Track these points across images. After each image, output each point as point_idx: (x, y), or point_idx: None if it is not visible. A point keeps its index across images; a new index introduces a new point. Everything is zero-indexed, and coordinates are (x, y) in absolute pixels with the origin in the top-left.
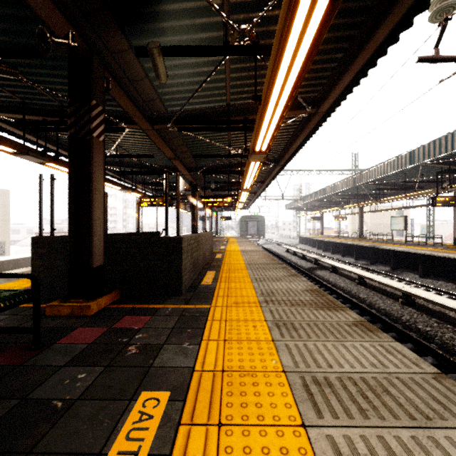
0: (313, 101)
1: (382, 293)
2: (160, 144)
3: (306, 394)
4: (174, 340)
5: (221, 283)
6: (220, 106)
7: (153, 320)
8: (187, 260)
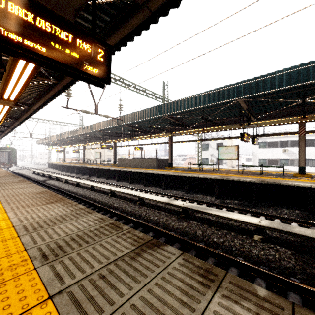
0: (29, 104)
1: (72, 184)
2: None
3: None
4: None
5: None
6: None
7: None
8: None
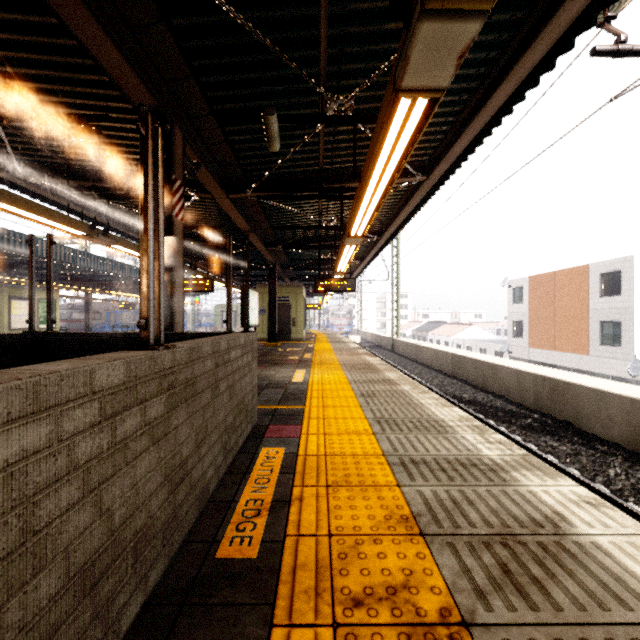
0: None
1: None
2: None
3: None
4: None
5: None
6: None
7: None
8: None
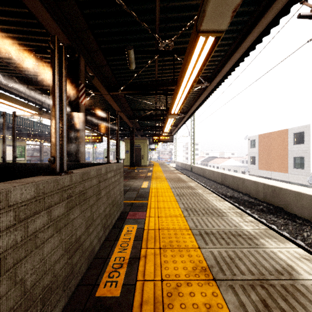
0: None
1: None
2: None
3: None
4: None
5: None
6: None
7: None
8: None
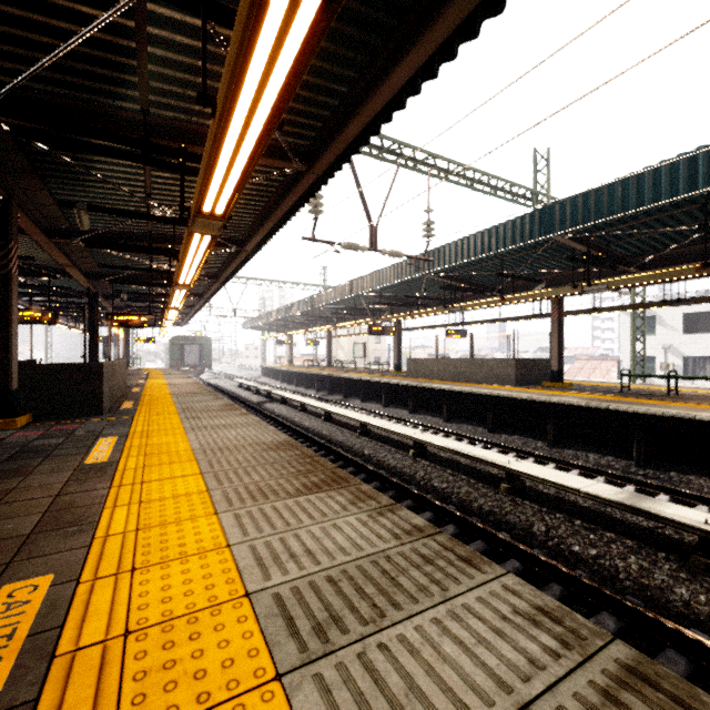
0: (239, 241)
1: (315, 415)
2: (54, 253)
3: (192, 430)
4: (110, 428)
5: (142, 407)
6: (140, 229)
7: (85, 425)
8: (106, 385)
